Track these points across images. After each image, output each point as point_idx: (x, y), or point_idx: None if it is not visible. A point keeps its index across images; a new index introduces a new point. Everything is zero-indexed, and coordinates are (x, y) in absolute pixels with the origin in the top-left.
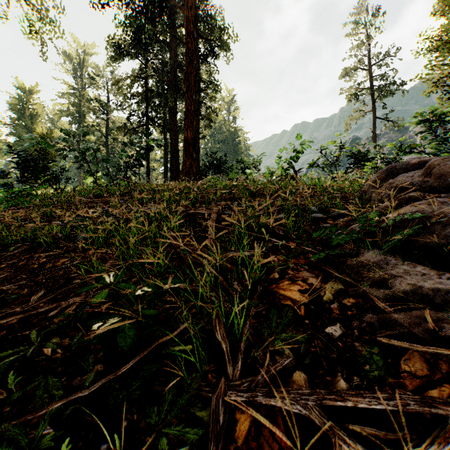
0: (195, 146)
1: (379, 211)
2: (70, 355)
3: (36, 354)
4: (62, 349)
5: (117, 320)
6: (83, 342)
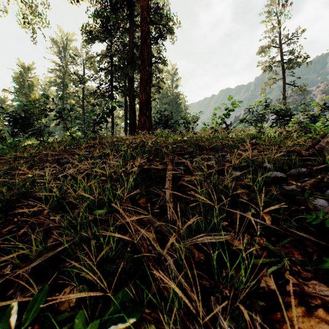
0: (148, 106)
1: None
2: None
3: None
4: None
5: None
6: None
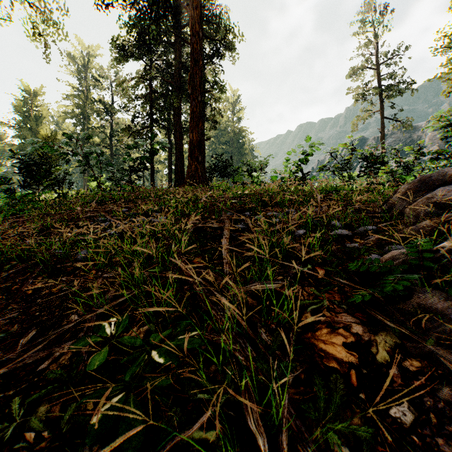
0: (200, 149)
1: (432, 239)
2: (59, 444)
3: (19, 430)
4: (49, 430)
5: (118, 397)
6: (76, 422)
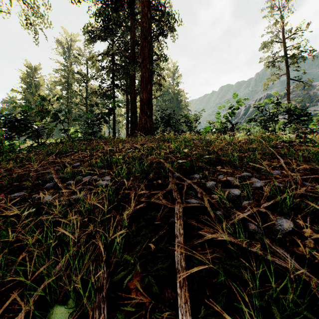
0: (149, 105)
1: None
2: None
3: None
4: None
5: None
6: None
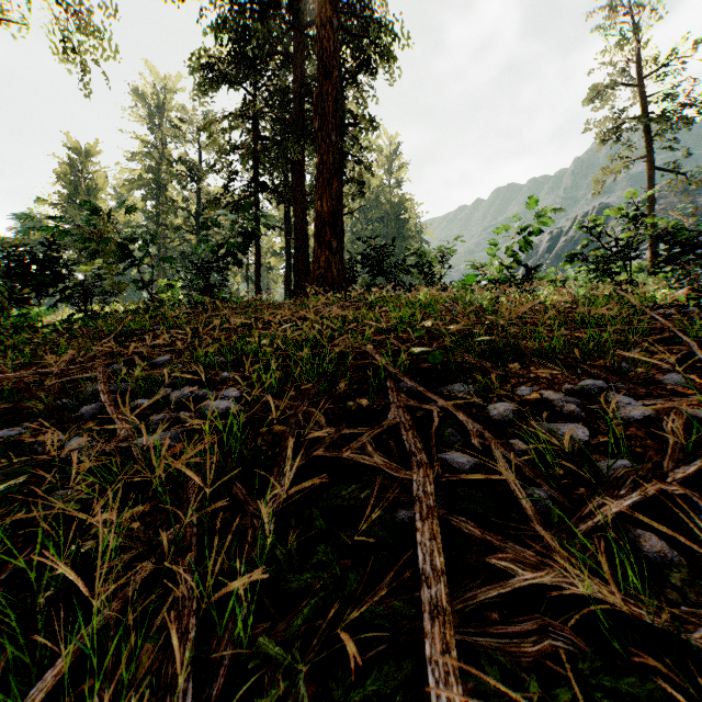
0: (335, 227)
1: None
2: None
3: None
4: None
5: None
6: None
